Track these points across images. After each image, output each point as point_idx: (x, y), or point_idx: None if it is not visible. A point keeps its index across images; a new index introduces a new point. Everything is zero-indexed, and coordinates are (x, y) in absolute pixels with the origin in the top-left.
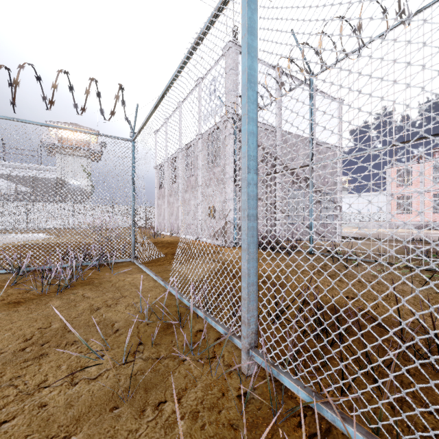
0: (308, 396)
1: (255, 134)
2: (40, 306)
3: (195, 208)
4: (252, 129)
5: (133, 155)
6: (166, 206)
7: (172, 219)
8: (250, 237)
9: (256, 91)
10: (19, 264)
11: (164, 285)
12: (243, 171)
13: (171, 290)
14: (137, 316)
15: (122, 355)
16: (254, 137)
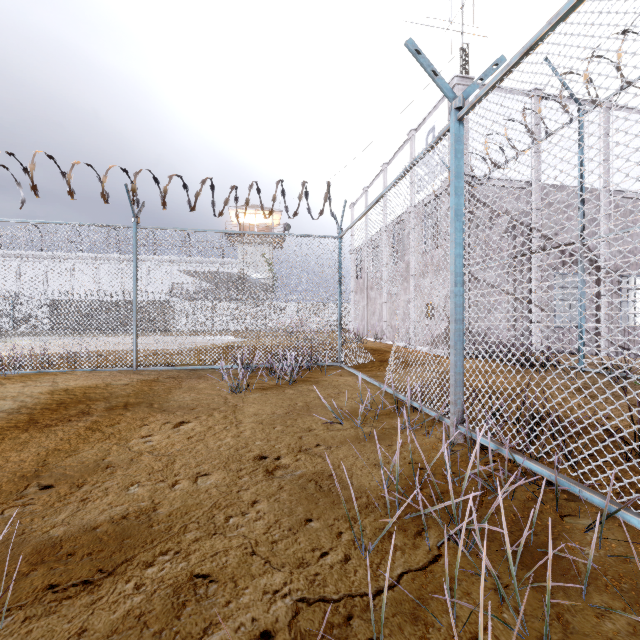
0: (494, 445)
1: (461, 255)
2: (281, 392)
3: (406, 305)
4: (458, 252)
5: (340, 253)
6: (365, 303)
7: (374, 320)
8: (457, 337)
9: (462, 221)
10: (246, 361)
11: (378, 385)
12: (451, 285)
13: (386, 389)
14: (367, 395)
15: (356, 423)
16: (460, 258)
